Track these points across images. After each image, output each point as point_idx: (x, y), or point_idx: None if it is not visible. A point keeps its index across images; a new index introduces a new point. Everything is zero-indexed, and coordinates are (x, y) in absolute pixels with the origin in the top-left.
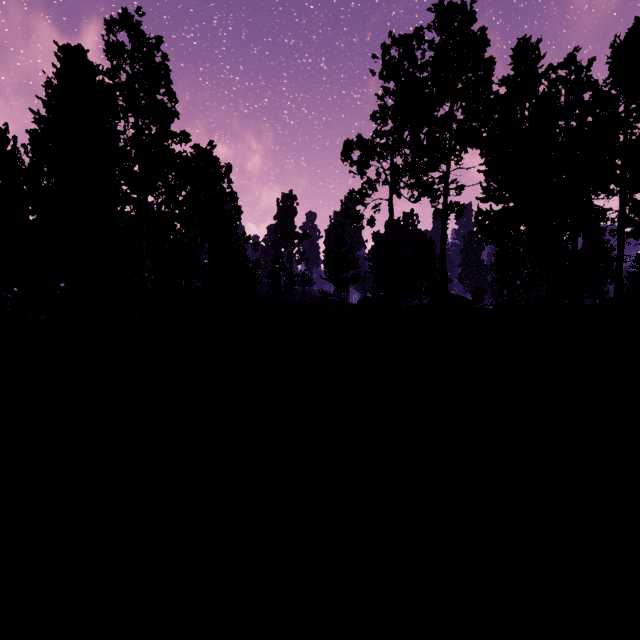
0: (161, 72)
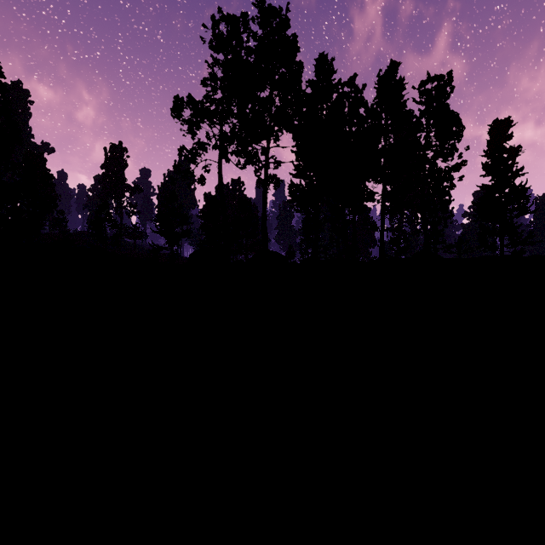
0: None
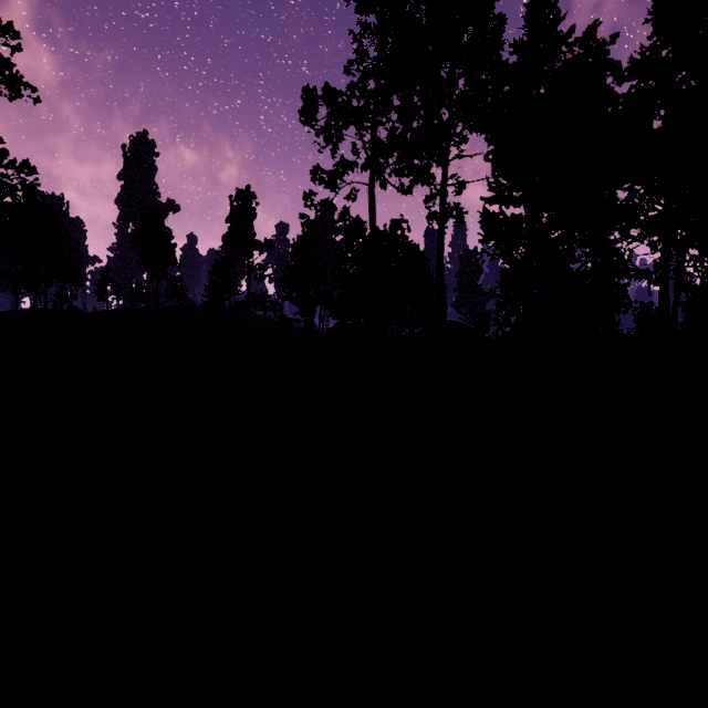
0: None
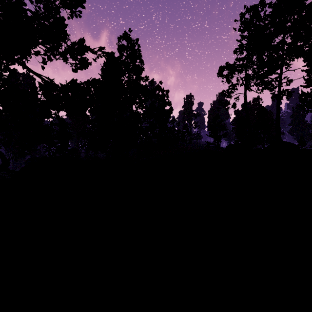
0: (137, 53)
